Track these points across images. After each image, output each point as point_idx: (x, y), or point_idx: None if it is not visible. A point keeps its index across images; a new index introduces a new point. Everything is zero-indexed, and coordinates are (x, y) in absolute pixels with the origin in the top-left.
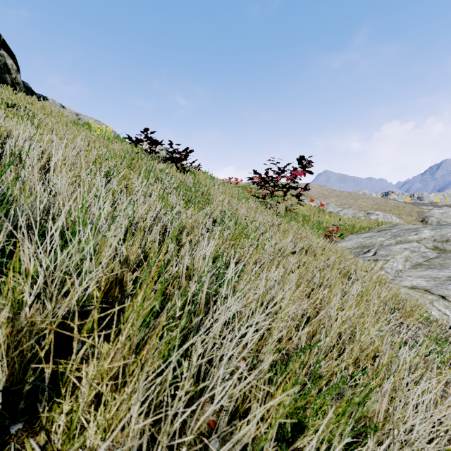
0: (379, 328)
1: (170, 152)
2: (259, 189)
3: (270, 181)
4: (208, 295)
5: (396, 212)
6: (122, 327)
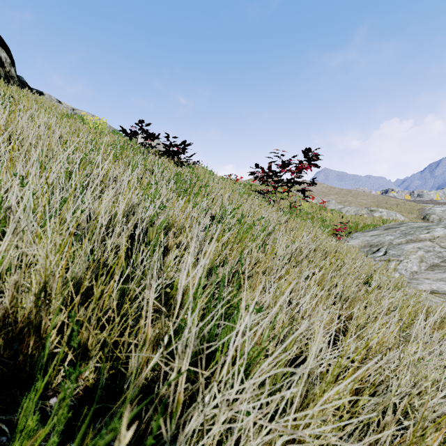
0: (445, 370)
1: (166, 145)
2: (262, 184)
3: (273, 175)
4: (200, 341)
5: (396, 209)
6: (9, 444)
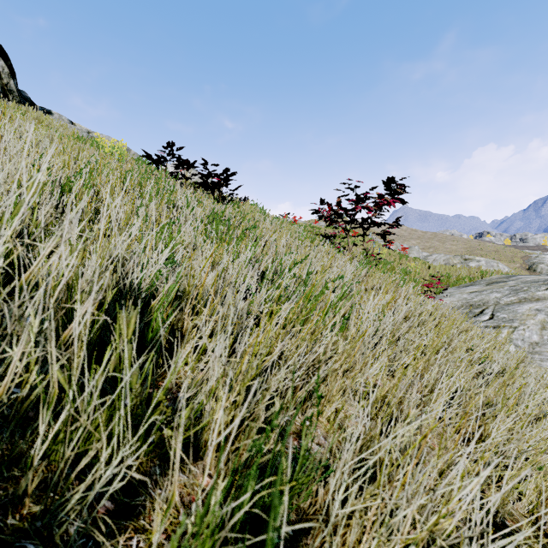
0: None
1: (203, 175)
2: (328, 225)
3: (344, 214)
4: None
5: (495, 257)
6: None
